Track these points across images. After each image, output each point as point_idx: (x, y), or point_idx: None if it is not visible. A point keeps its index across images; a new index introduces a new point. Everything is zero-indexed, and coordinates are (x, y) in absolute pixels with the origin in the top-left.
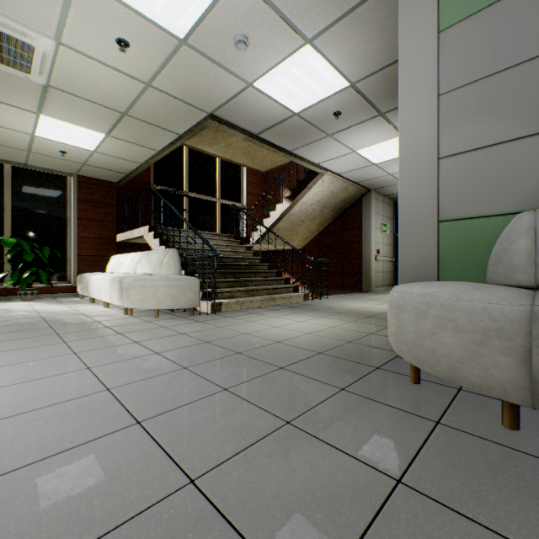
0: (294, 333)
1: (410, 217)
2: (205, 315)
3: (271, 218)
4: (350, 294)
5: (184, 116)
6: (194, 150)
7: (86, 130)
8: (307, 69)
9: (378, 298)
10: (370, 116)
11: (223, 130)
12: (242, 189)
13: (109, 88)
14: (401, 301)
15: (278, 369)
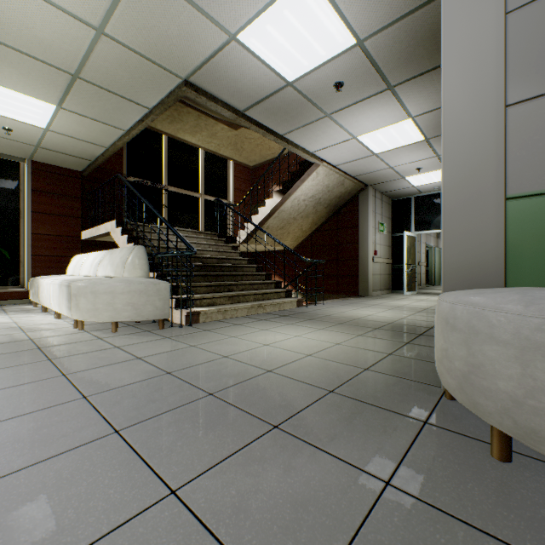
0: (290, 356)
1: (460, 194)
2: (178, 328)
3: (260, 215)
4: (347, 299)
5: (152, 82)
6: (174, 139)
7: (30, 99)
8: (306, 15)
9: (379, 303)
10: (377, 90)
11: (202, 102)
12: (229, 184)
13: (48, 35)
14: (478, 322)
15: (270, 430)
